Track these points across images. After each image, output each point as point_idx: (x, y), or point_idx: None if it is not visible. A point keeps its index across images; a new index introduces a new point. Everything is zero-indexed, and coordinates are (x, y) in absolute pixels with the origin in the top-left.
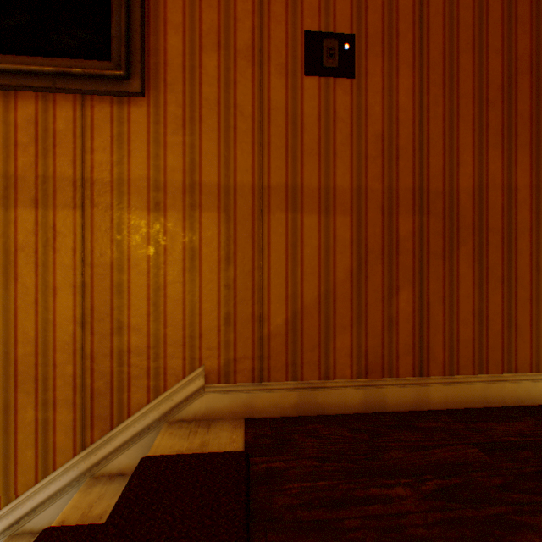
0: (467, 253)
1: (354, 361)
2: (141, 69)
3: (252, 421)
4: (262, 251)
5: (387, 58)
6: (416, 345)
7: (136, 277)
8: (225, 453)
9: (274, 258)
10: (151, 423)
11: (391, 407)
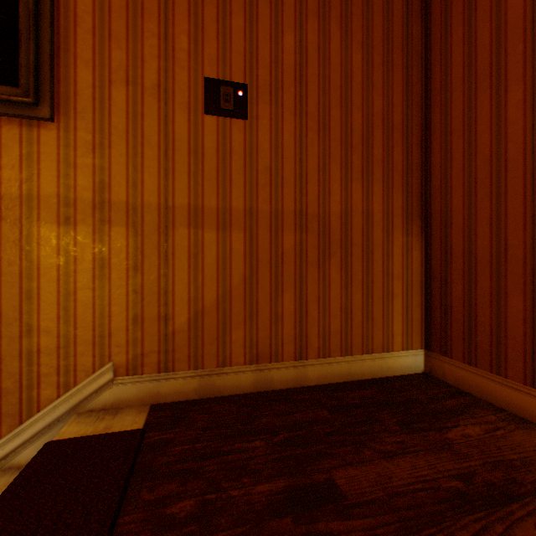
0: (337, 262)
1: (247, 350)
2: (51, 98)
3: (157, 406)
4: (167, 260)
5: (274, 106)
6: (297, 336)
7: (46, 284)
8: (125, 431)
9: (179, 267)
10: (61, 415)
11: (277, 386)
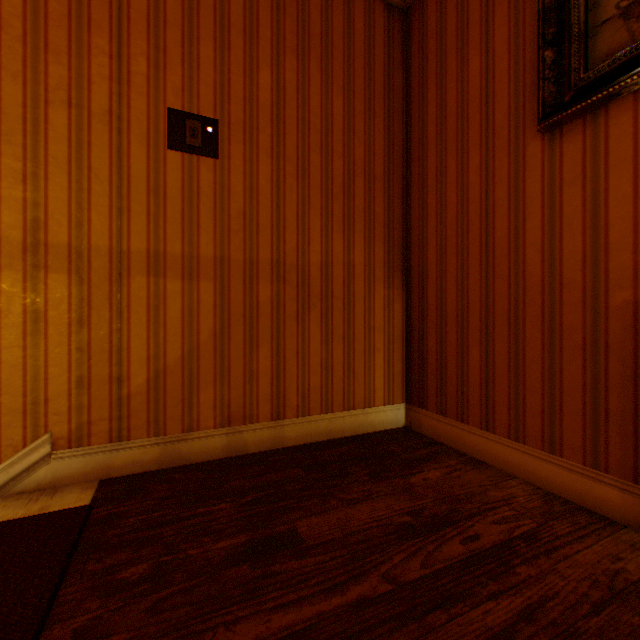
0: (317, 316)
1: (218, 412)
2: None
3: (109, 480)
4: (121, 313)
5: (249, 146)
6: (275, 394)
7: None
8: (67, 509)
9: (136, 321)
10: None
11: (252, 449)
